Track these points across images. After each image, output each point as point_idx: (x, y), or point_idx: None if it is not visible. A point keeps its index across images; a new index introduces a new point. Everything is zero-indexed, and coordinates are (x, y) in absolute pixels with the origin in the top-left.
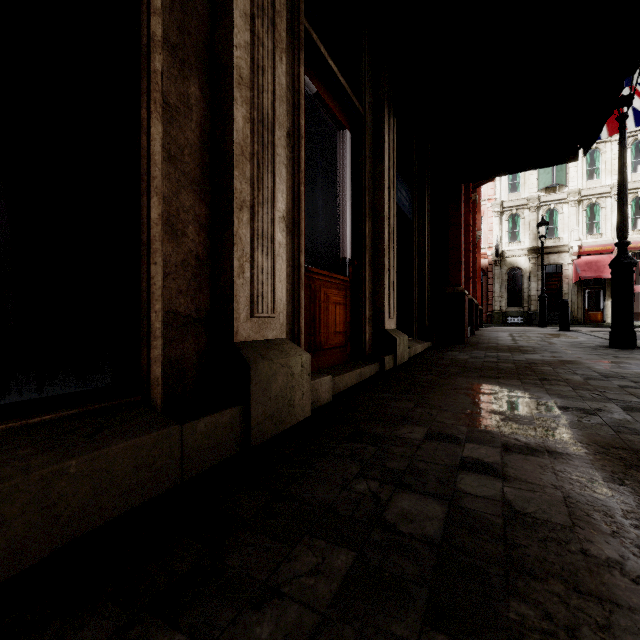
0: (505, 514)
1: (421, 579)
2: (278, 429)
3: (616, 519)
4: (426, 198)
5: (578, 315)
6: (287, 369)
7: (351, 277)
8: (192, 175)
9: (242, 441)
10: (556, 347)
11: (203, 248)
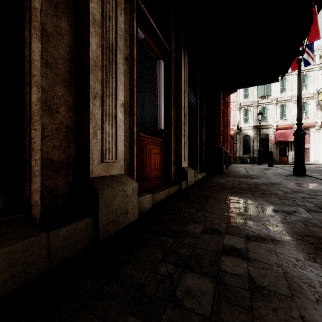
0: (250, 288)
1: None
2: (117, 228)
3: (317, 289)
4: (203, 99)
5: (276, 159)
6: (123, 192)
7: (164, 139)
8: (63, 76)
9: (93, 238)
10: (268, 175)
11: (71, 121)
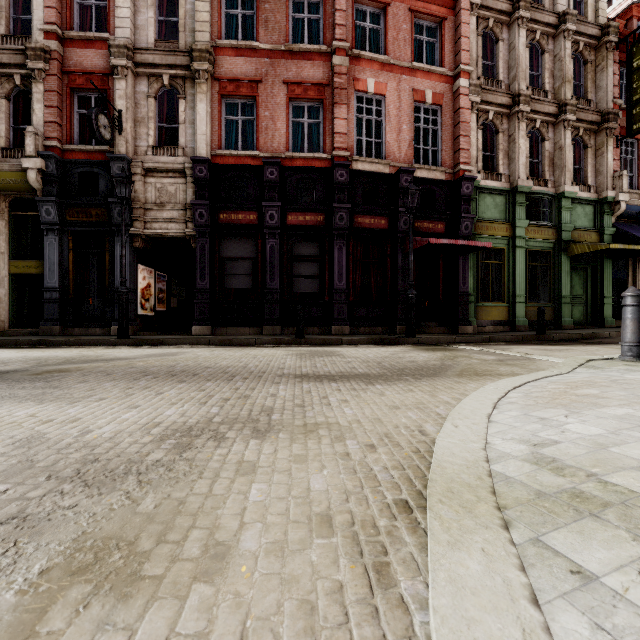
0: None
1: None
2: None
3: None
4: None
5: None
6: None
7: None
8: None
9: None
10: None
11: None
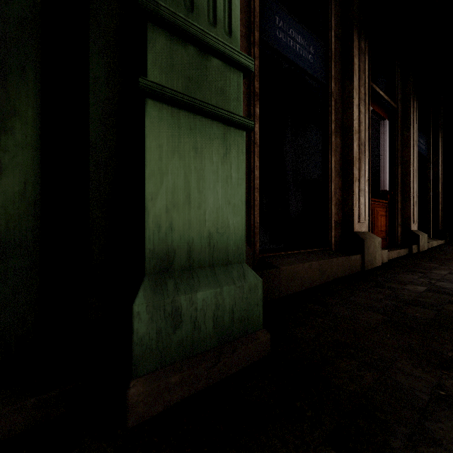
0: None
1: (452, 292)
2: (371, 266)
3: None
4: (439, 139)
5: None
6: (374, 243)
7: (388, 200)
8: (337, 171)
9: (361, 267)
10: None
11: (340, 197)
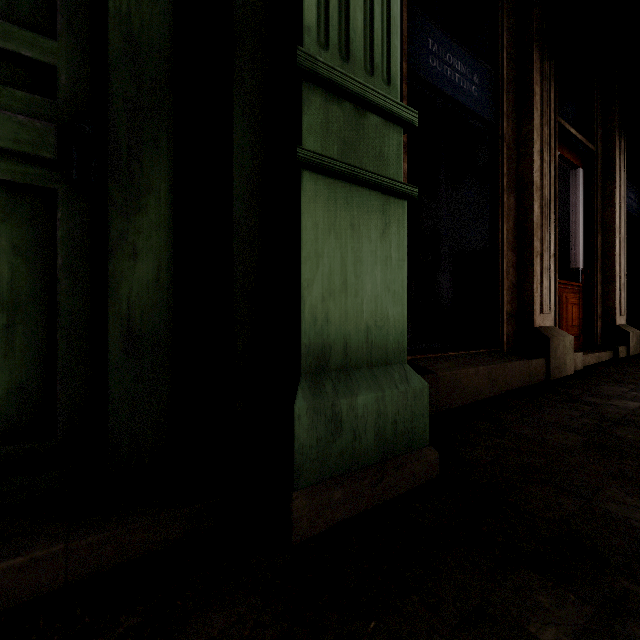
0: None
1: None
2: (559, 375)
3: None
4: None
5: None
6: (563, 343)
7: (583, 283)
8: (511, 243)
9: (545, 376)
10: None
11: (514, 278)
